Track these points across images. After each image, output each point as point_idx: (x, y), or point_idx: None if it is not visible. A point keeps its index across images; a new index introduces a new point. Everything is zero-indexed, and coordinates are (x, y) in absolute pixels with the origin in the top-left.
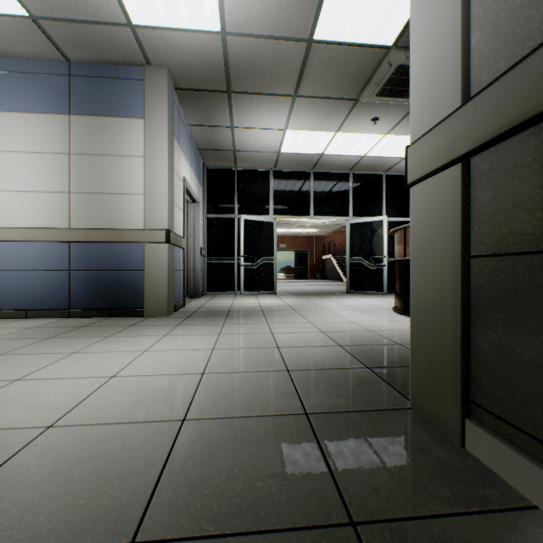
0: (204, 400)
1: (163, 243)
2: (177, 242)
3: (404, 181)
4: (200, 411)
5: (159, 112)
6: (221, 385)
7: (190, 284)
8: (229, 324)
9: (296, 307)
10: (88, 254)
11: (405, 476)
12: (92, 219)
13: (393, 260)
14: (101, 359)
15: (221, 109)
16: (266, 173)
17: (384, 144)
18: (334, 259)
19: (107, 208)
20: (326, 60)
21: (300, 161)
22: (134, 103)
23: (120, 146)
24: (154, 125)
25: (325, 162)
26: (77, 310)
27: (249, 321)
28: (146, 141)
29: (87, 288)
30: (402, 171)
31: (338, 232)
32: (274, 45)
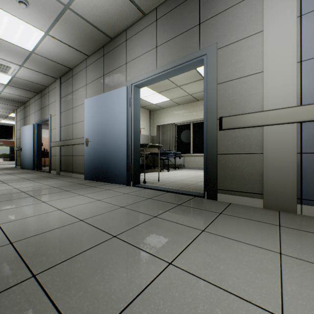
0: None
1: None
2: None
3: None
4: None
5: None
6: None
7: None
8: None
9: (6, 165)
10: None
11: (11, 168)
12: None
13: None
14: None
15: None
16: None
17: None
18: None
19: None
20: (13, 117)
21: (9, 124)
22: None
23: None
24: None
25: None
26: None
27: None
28: None
29: None
30: None
31: None
32: None
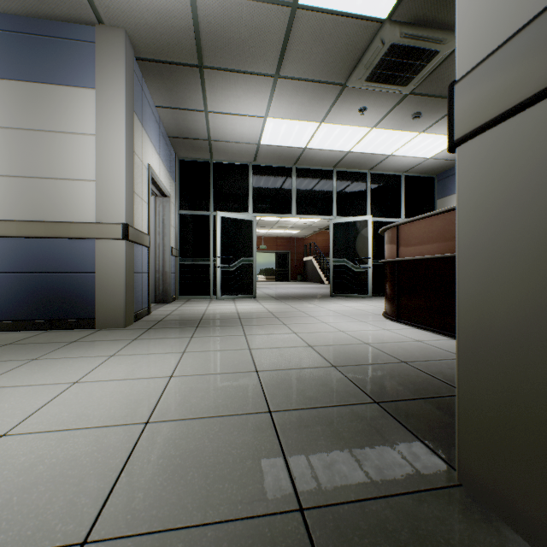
0: (135, 485)
1: (119, 240)
2: (139, 239)
3: (388, 181)
4: (120, 516)
5: (114, 82)
6: (170, 447)
7: (159, 288)
8: (198, 337)
9: (278, 313)
10: (22, 252)
11: None
12: (27, 209)
13: (384, 261)
14: (2, 400)
15: (193, 89)
16: (245, 167)
17: (370, 139)
18: (315, 261)
19: (47, 196)
20: (312, 33)
21: (282, 155)
22: (82, 70)
23: (64, 120)
24: (108, 98)
25: (308, 157)
26: (7, 321)
27: (222, 332)
28: (97, 116)
29: (21, 294)
30: (386, 170)
31: (319, 234)
32: (253, 8)
